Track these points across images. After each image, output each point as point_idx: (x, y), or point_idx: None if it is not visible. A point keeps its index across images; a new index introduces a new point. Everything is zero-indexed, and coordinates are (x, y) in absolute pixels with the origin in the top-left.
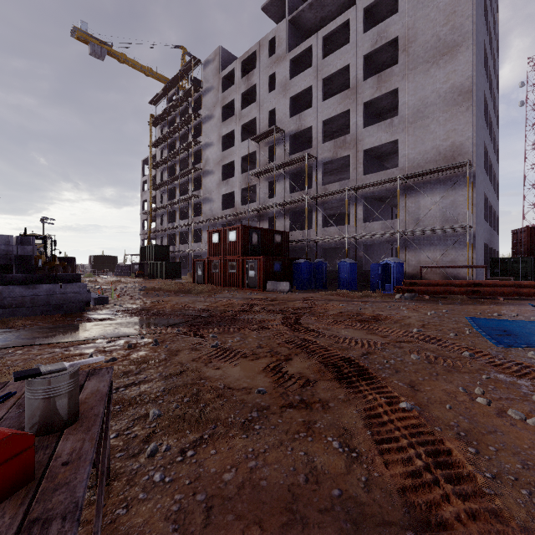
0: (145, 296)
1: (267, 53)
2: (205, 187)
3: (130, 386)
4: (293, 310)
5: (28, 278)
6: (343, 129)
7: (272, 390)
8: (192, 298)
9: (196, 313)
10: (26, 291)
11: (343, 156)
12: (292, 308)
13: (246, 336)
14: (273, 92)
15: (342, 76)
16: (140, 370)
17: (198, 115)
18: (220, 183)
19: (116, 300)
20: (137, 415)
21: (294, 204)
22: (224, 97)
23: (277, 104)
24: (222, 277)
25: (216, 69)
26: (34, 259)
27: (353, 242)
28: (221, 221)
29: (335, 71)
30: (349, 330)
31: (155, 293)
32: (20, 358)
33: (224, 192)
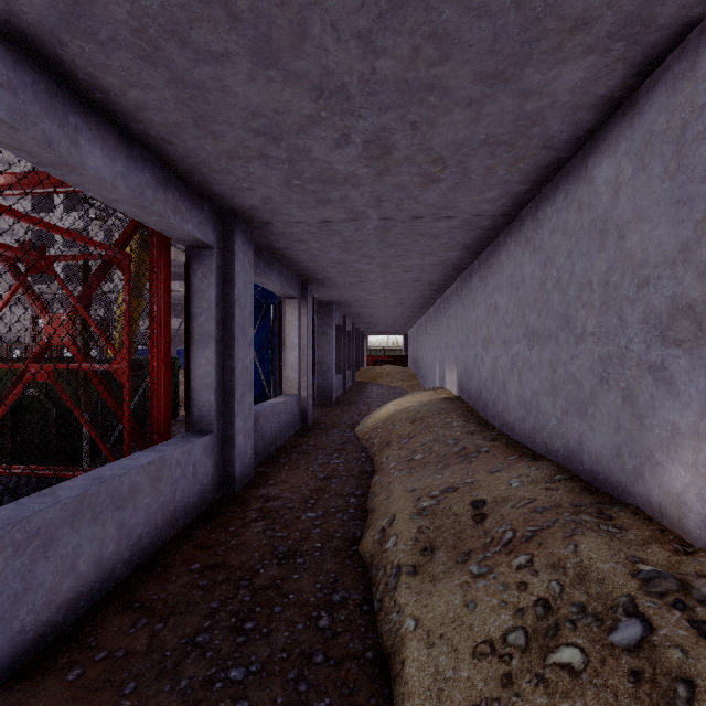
0: None
1: None
2: None
3: None
4: None
5: None
6: None
7: None
8: None
9: None
10: None
11: (184, 261)
12: None
13: None
14: None
15: None
16: None
17: None
18: None
19: None
20: None
21: None
22: None
23: None
24: None
25: None
26: None
27: None
28: None
29: None
30: None
31: None
32: None
33: None
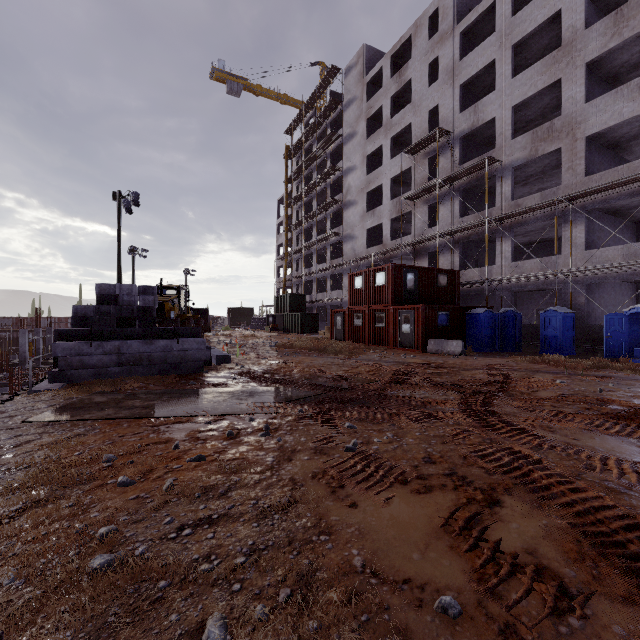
0: (274, 354)
1: (426, 33)
2: (346, 222)
3: (202, 526)
4: (475, 386)
5: (147, 332)
6: (545, 115)
7: (474, 608)
8: (327, 360)
9: (330, 382)
10: (143, 347)
11: (547, 152)
12: (472, 381)
13: (402, 432)
14: (435, 83)
15: (545, 34)
16: (228, 487)
17: (338, 136)
18: (364, 215)
19: (241, 359)
20: (177, 632)
21: (466, 232)
22: (369, 106)
23: (440, 99)
24: (367, 332)
25: (360, 74)
26: (168, 311)
27: (566, 282)
28: (366, 262)
29: (534, 28)
30: (597, 436)
31: (286, 351)
32: (101, 438)
33: (369, 226)
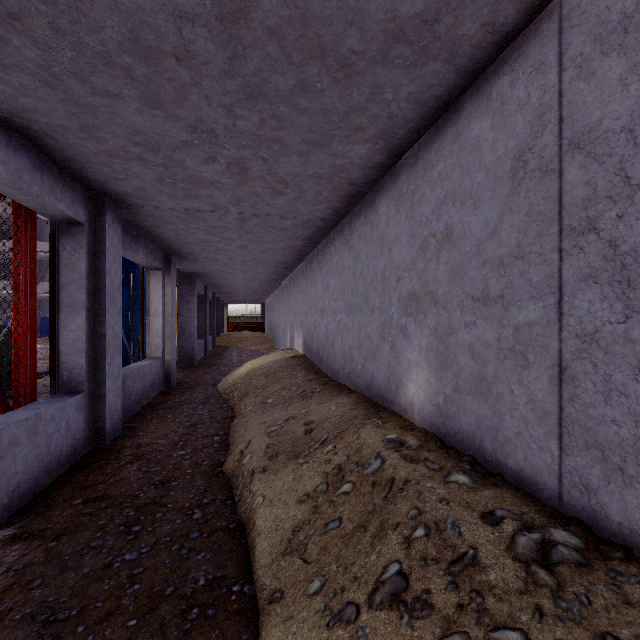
0: None
1: None
2: None
3: None
4: None
5: None
6: None
7: None
8: None
9: None
10: None
11: None
12: None
13: None
14: None
15: None
16: None
17: None
18: None
19: None
20: None
21: None
22: None
23: None
24: None
25: None
26: None
27: None
28: None
29: None
30: None
31: None
32: None
33: None
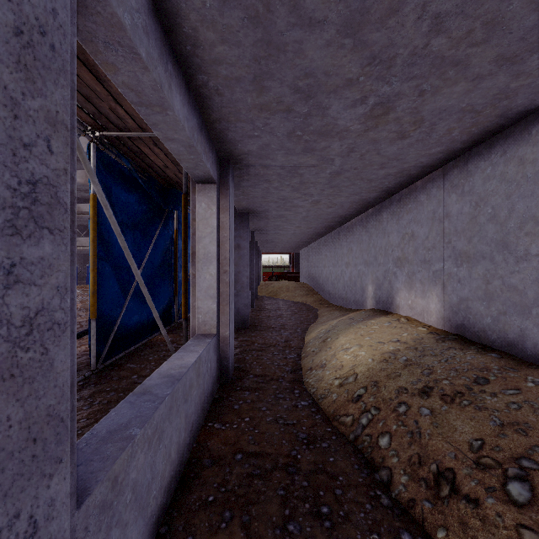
0: None
1: None
2: None
3: None
4: None
5: None
6: None
7: None
8: None
9: None
10: None
11: None
12: None
13: None
14: None
15: None
16: None
17: None
18: None
19: None
20: None
21: None
22: None
23: None
24: None
25: None
26: None
27: None
28: None
29: None
30: None
31: None
32: None
33: None
